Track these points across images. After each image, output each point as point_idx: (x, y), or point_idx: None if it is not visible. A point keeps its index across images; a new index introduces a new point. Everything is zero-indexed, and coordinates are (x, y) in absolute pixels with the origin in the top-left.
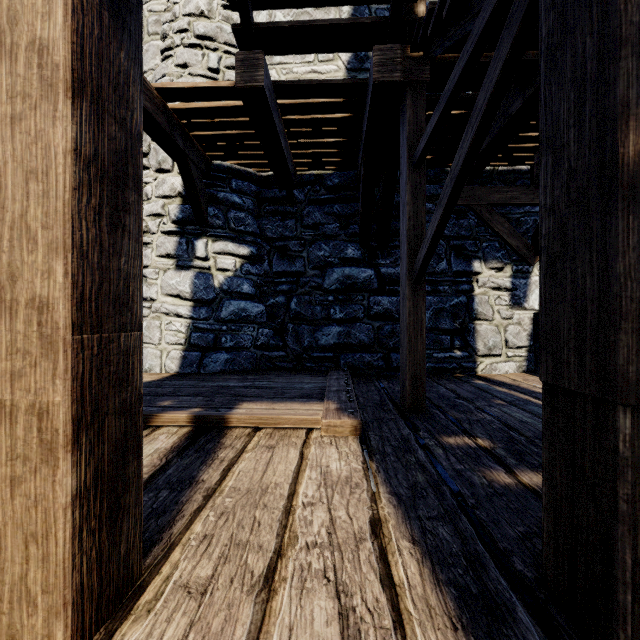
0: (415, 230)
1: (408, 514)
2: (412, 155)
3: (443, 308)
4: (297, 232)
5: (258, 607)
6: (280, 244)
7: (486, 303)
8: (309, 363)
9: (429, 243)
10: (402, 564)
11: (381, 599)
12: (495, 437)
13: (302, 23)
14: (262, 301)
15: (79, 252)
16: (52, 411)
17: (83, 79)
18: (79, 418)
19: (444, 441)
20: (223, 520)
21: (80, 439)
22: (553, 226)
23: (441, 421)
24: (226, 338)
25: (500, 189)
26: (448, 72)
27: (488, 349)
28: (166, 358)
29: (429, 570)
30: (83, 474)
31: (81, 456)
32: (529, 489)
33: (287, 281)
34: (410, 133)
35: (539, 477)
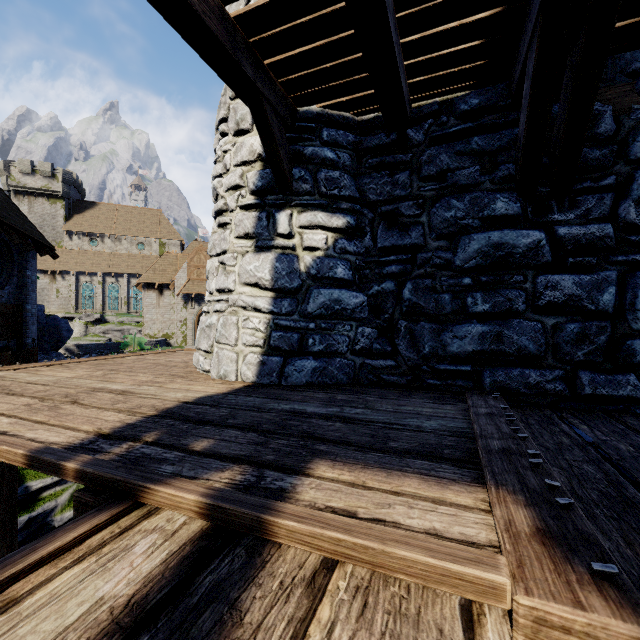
0: None
1: None
2: None
3: None
4: (412, 188)
5: None
6: (387, 208)
7: None
8: (431, 379)
9: None
10: None
11: None
12: None
13: None
14: (362, 289)
15: None
16: None
17: None
18: None
19: None
20: None
21: None
22: None
23: None
24: (314, 339)
25: None
26: None
27: None
28: (242, 363)
29: None
30: None
31: None
32: None
33: (397, 259)
34: None
35: None
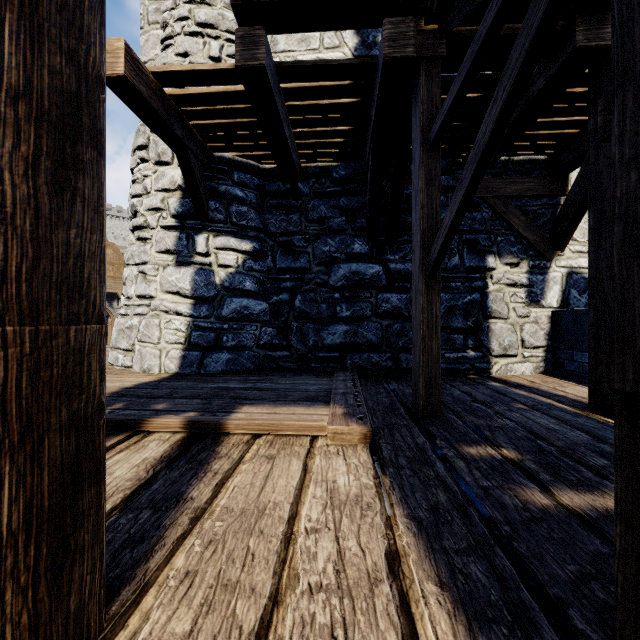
0: (429, 219)
1: (431, 545)
2: (426, 137)
3: (455, 306)
4: (302, 226)
5: None
6: (284, 239)
7: (501, 300)
8: (314, 363)
9: (447, 231)
10: (429, 618)
11: None
12: (522, 447)
13: None
14: (265, 299)
15: None
16: None
17: None
18: None
19: (465, 451)
20: (210, 551)
21: (0, 468)
22: (635, 184)
23: (459, 428)
24: (228, 337)
25: (516, 180)
26: (465, 47)
27: (503, 349)
28: (165, 358)
29: (464, 628)
30: (6, 515)
31: (2, 491)
32: (571, 512)
33: (291, 278)
34: (424, 113)
35: (581, 497)
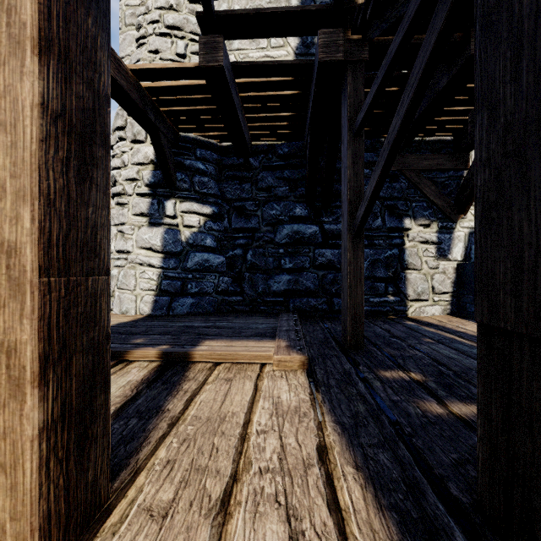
0: (355, 190)
1: (351, 441)
2: (352, 125)
3: (378, 259)
4: (252, 194)
5: (214, 530)
6: (238, 204)
7: (415, 255)
8: (263, 306)
9: (368, 201)
10: (347, 489)
11: (328, 523)
12: (426, 371)
13: (256, 11)
14: (222, 253)
15: (46, 200)
16: (20, 349)
17: (50, 39)
18: (46, 355)
19: (381, 375)
20: (185, 446)
21: (47, 375)
22: (489, 177)
23: (378, 357)
24: (191, 285)
25: (427, 156)
26: (384, 53)
27: (417, 294)
28: (140, 302)
29: (372, 495)
30: (50, 408)
31: (48, 391)
32: (459, 418)
33: (244, 236)
34: (351, 106)
35: (467, 408)
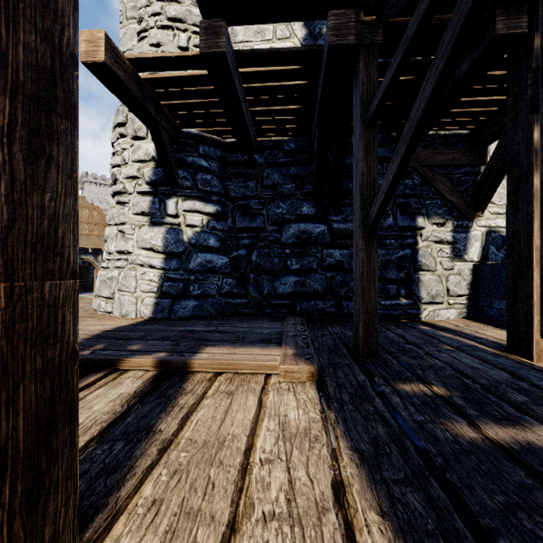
0: (368, 185)
1: (372, 476)
2: (365, 114)
3: (390, 260)
4: (257, 192)
5: None
6: (242, 203)
7: (429, 255)
8: (268, 309)
9: (384, 195)
10: None
11: None
12: (450, 384)
13: None
14: (226, 254)
15: None
16: None
17: None
18: None
19: (400, 388)
20: (175, 480)
21: None
22: None
23: (394, 367)
24: (194, 287)
25: (442, 151)
26: (399, 36)
27: (431, 297)
28: (141, 304)
29: None
30: None
31: None
32: (496, 445)
33: (248, 236)
34: (363, 93)
35: (505, 431)
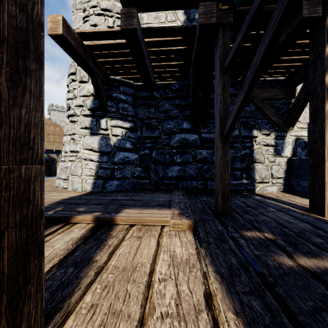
0: (224, 109)
1: (229, 289)
2: (222, 66)
3: (236, 156)
4: (156, 115)
5: None
6: (146, 121)
7: (260, 153)
8: (162, 186)
9: (234, 115)
10: None
11: None
12: (275, 232)
13: None
14: (137, 152)
15: None
16: None
17: None
18: None
19: (244, 234)
20: (105, 292)
21: None
22: None
23: (240, 221)
24: (117, 172)
25: (268, 90)
26: (243, 18)
27: (262, 179)
28: (84, 183)
29: None
30: None
31: None
32: (305, 269)
33: (150, 141)
34: (221, 53)
35: (310, 261)
